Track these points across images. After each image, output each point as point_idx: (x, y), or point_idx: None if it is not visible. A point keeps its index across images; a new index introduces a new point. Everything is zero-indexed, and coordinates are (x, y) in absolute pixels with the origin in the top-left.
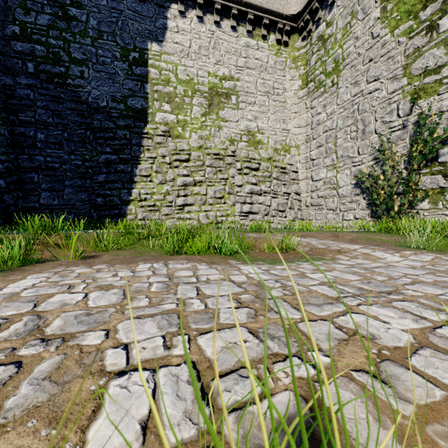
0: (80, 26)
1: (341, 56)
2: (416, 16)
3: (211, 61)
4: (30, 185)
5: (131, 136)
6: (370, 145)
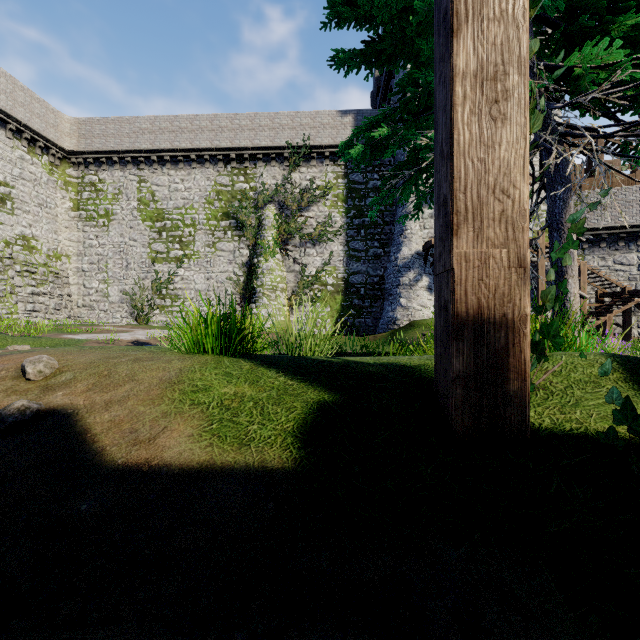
0: None
1: (112, 211)
2: (154, 222)
3: None
4: None
5: None
6: (132, 276)
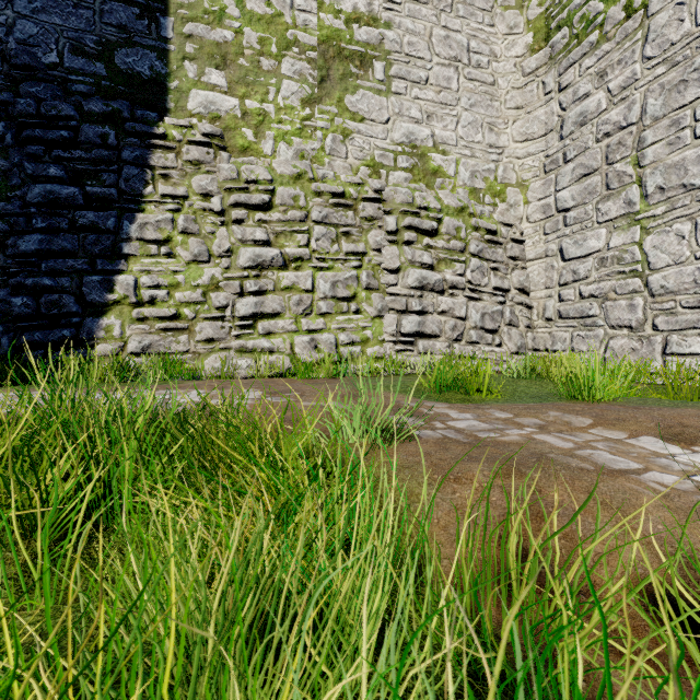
0: None
1: None
2: None
3: None
4: None
5: (120, 140)
6: None
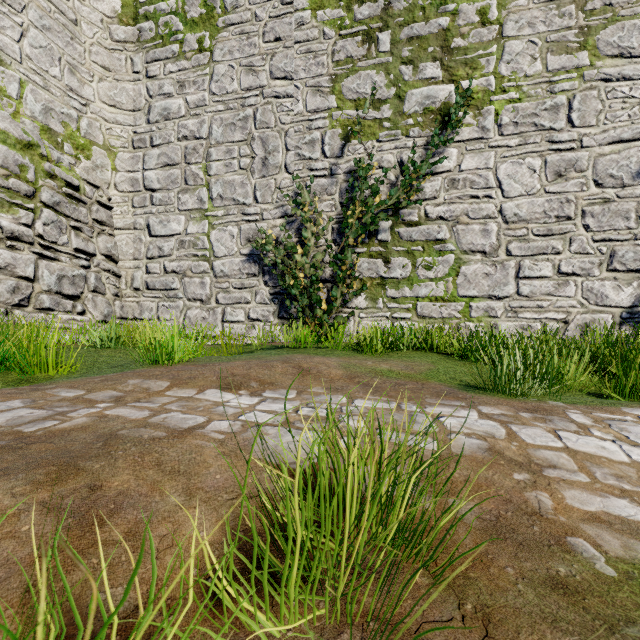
0: None
1: (221, 1)
2: (349, 7)
3: None
4: None
5: None
6: (278, 190)
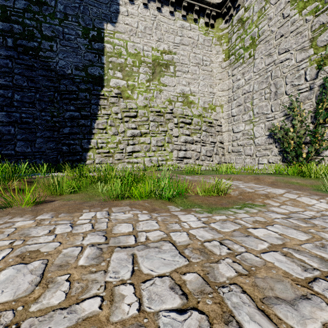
0: (50, 10)
1: (257, 33)
2: None
3: (153, 39)
4: (7, 136)
5: (90, 97)
6: (281, 104)
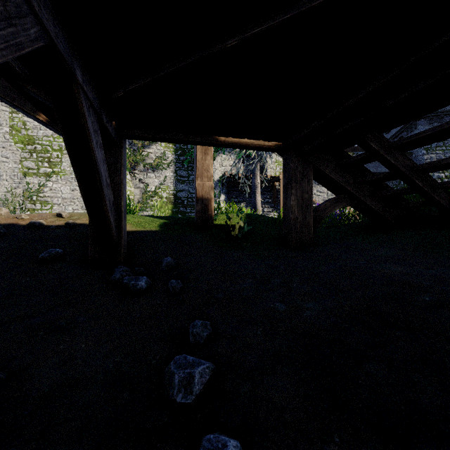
0: None
1: None
2: (25, 145)
3: None
4: None
5: None
6: (4, 185)
